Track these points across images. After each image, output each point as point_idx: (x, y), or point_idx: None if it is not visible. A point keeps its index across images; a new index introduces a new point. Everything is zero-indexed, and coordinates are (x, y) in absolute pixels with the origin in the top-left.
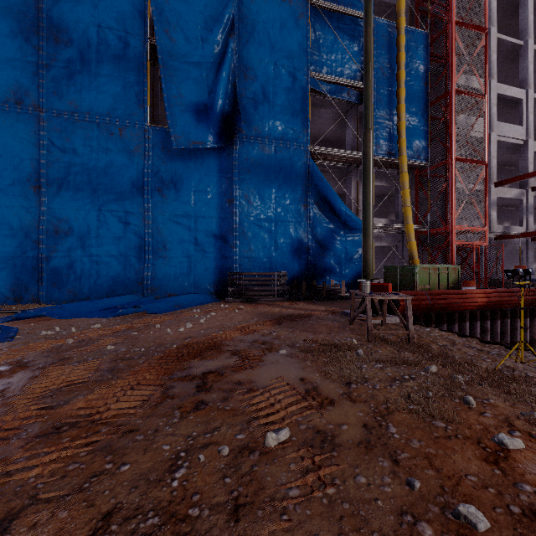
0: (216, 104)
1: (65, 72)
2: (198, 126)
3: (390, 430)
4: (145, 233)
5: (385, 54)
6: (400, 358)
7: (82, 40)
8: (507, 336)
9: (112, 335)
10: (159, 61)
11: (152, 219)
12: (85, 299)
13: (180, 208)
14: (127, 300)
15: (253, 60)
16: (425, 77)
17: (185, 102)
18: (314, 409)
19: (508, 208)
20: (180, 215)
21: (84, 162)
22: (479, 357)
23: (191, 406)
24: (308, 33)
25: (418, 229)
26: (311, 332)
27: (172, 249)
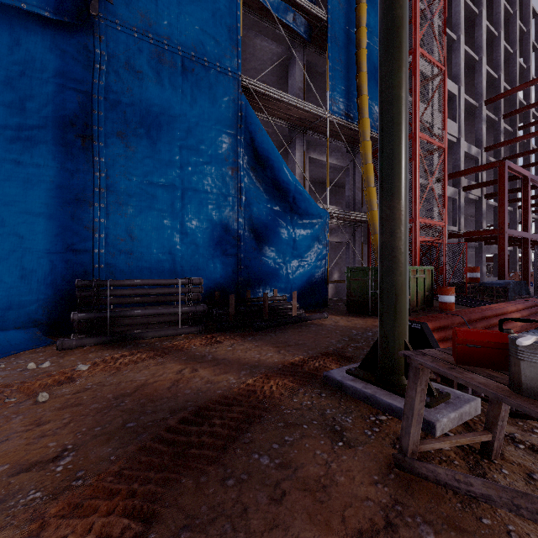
0: None
1: None
2: None
3: None
4: None
5: None
6: None
7: None
8: None
9: None
10: None
11: None
12: None
13: None
14: None
15: None
16: None
17: None
18: None
19: None
20: None
21: None
22: None
23: None
24: None
25: None
26: None
27: None
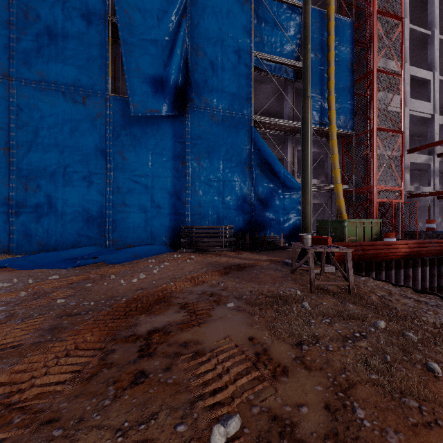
0: (170, 77)
1: (33, 45)
2: (155, 96)
3: (357, 413)
4: (106, 190)
5: (317, 38)
6: (346, 312)
7: (49, 17)
8: (426, 281)
9: (66, 287)
10: (119, 37)
11: (113, 179)
12: (51, 250)
13: (138, 168)
14: (90, 251)
15: (203, 39)
16: (351, 58)
17: (143, 75)
18: (267, 381)
19: (417, 172)
20: (138, 175)
21: (50, 126)
22: (420, 309)
23: (128, 379)
24: (251, 17)
25: (345, 189)
26: (256, 283)
27: (131, 205)
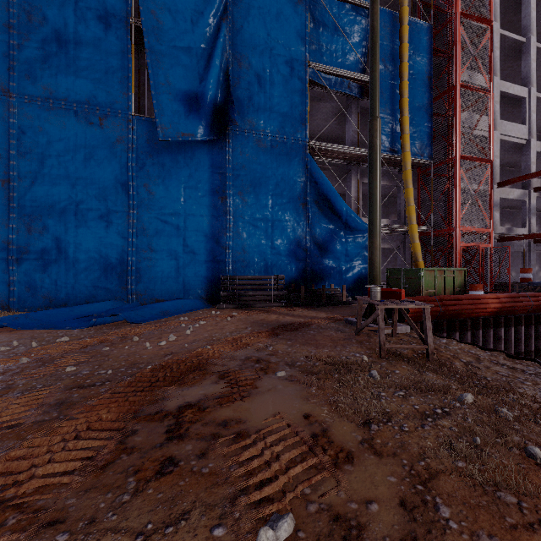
0: (207, 93)
1: (39, 53)
2: (188, 116)
3: (441, 511)
4: (129, 232)
5: (387, 46)
6: (424, 382)
7: (58, 19)
8: (521, 344)
9: (79, 351)
10: (144, 44)
11: (137, 218)
12: (61, 305)
13: (168, 205)
14: (108, 306)
15: (247, 47)
16: (429, 71)
17: (173, 90)
18: (327, 471)
19: (509, 210)
20: (168, 213)
21: (60, 153)
22: (515, 378)
23: (153, 468)
24: (307, 20)
25: (421, 230)
26: (313, 346)
27: (160, 250)
